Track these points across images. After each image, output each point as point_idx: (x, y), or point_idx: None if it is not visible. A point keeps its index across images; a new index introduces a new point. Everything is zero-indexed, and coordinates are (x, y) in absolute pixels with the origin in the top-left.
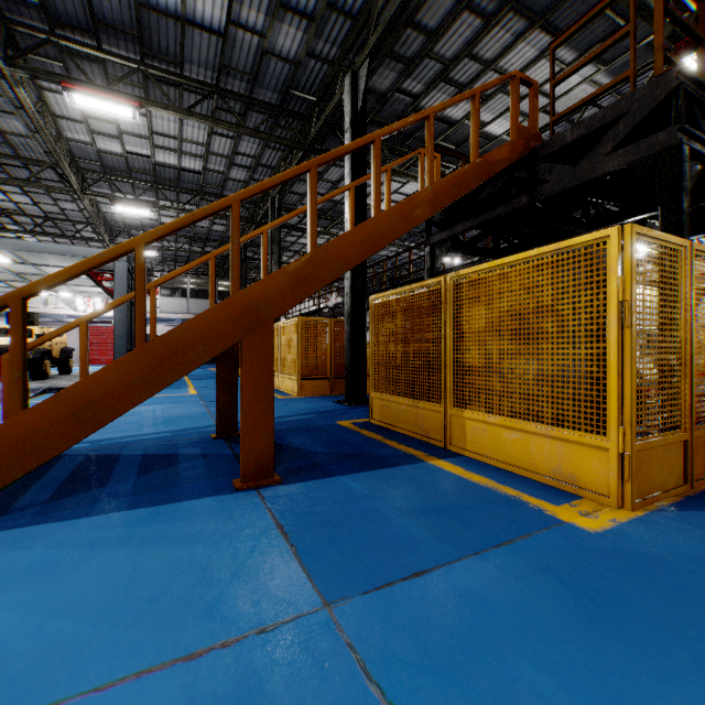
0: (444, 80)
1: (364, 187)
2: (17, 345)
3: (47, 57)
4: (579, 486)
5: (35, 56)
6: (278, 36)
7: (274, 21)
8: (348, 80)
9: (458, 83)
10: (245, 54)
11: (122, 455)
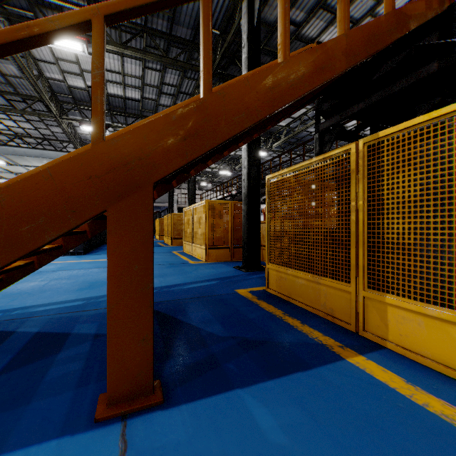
0: (322, 8)
1: None
2: None
3: (22, 9)
4: None
5: (13, 9)
6: None
7: None
8: (245, 4)
9: (334, 10)
10: None
11: (15, 333)
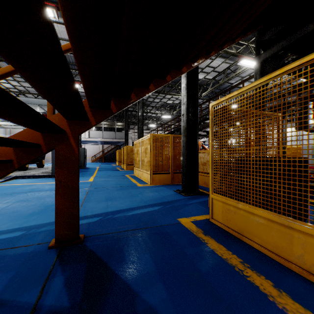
0: None
1: None
2: None
3: None
4: None
5: None
6: None
7: None
8: None
9: None
10: None
11: None
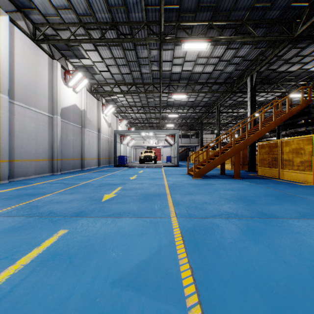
0: (286, 63)
1: (254, 108)
2: (207, 156)
3: (166, 87)
4: (306, 182)
5: (163, 87)
6: (226, 69)
7: (226, 67)
8: (249, 78)
9: (292, 62)
10: (215, 74)
11: (206, 175)
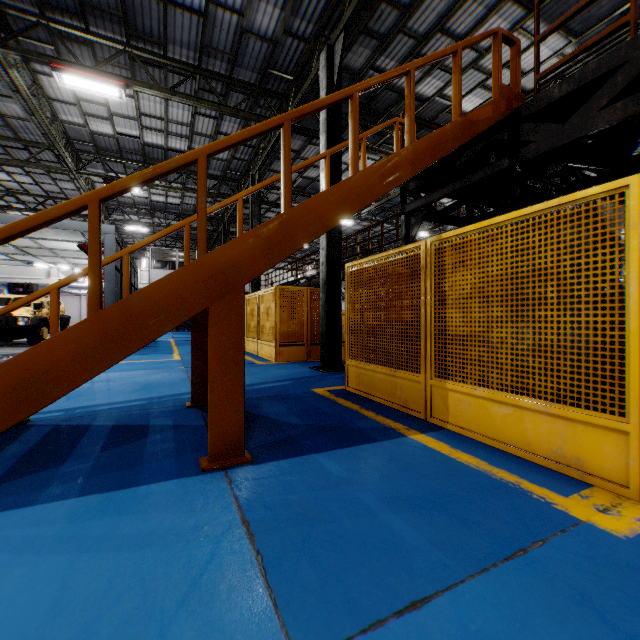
0: (416, 57)
1: (339, 159)
2: None
3: (39, 41)
4: (587, 471)
5: (28, 40)
6: (256, 15)
7: None
8: (324, 56)
9: None
10: (224, 34)
11: (92, 426)
